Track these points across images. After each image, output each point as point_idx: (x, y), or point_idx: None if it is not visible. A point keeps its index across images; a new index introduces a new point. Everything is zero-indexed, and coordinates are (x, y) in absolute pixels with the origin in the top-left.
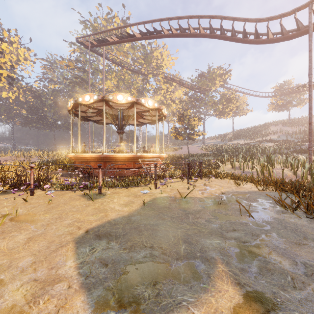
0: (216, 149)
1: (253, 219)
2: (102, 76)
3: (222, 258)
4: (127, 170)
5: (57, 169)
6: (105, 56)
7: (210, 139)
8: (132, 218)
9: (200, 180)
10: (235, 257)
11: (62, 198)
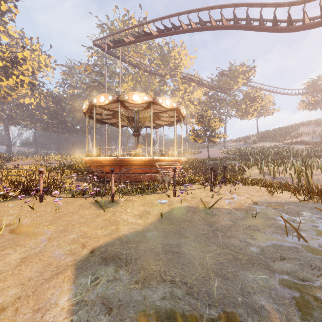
0: (238, 152)
1: (305, 242)
2: (119, 79)
3: (277, 309)
4: (142, 175)
5: (72, 173)
6: (122, 58)
7: (231, 141)
8: (147, 234)
9: (225, 186)
10: (297, 308)
11: (71, 206)
